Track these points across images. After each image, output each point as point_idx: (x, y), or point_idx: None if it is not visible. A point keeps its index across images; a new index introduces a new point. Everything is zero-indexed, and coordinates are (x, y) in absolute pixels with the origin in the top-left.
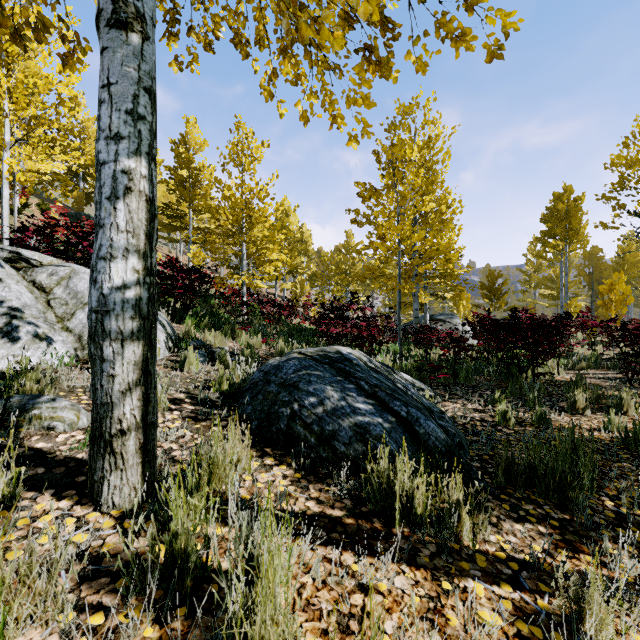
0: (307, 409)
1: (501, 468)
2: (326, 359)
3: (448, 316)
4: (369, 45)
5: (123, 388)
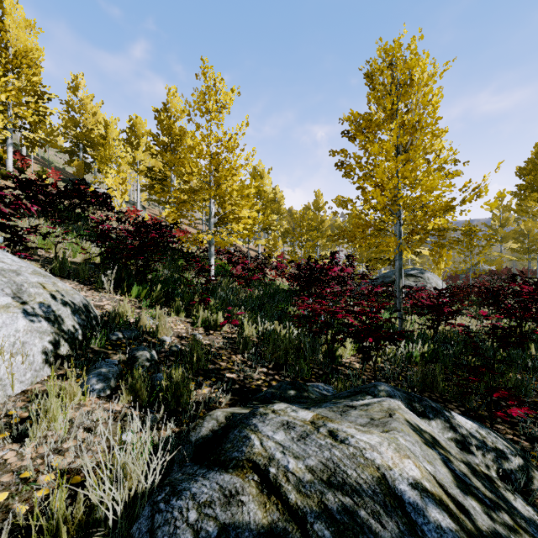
0: None
1: None
2: None
3: (419, 271)
4: None
5: None
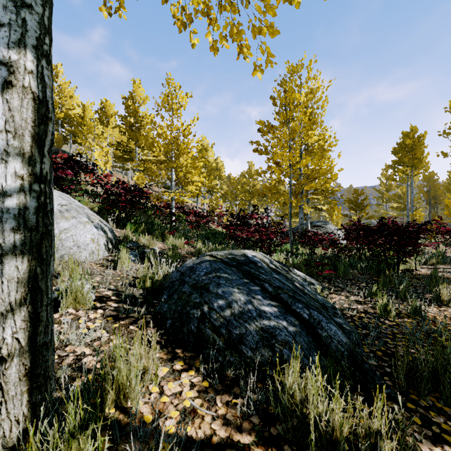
0: (216, 312)
1: (403, 372)
2: (234, 262)
3: (323, 223)
4: None
5: (3, 309)
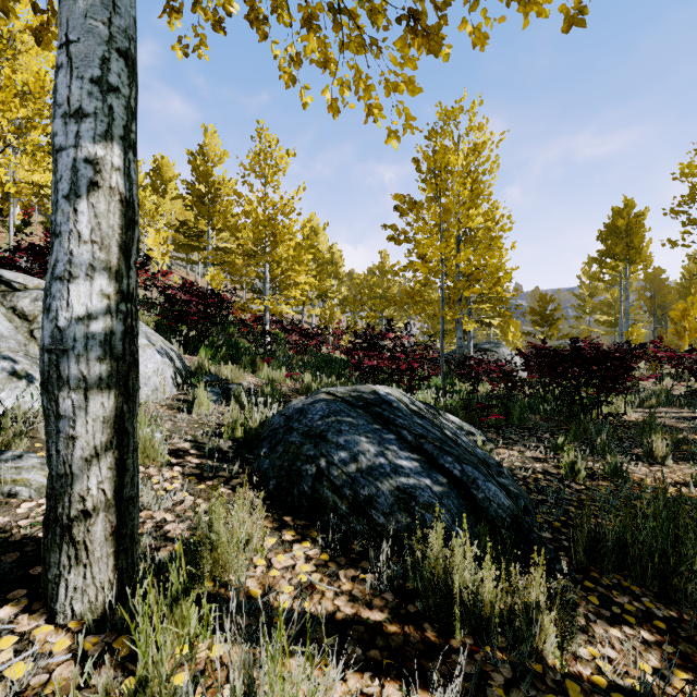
0: (337, 467)
1: (582, 544)
2: (360, 401)
3: (494, 345)
4: (415, 10)
5: (87, 454)
